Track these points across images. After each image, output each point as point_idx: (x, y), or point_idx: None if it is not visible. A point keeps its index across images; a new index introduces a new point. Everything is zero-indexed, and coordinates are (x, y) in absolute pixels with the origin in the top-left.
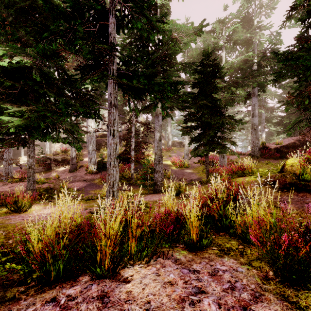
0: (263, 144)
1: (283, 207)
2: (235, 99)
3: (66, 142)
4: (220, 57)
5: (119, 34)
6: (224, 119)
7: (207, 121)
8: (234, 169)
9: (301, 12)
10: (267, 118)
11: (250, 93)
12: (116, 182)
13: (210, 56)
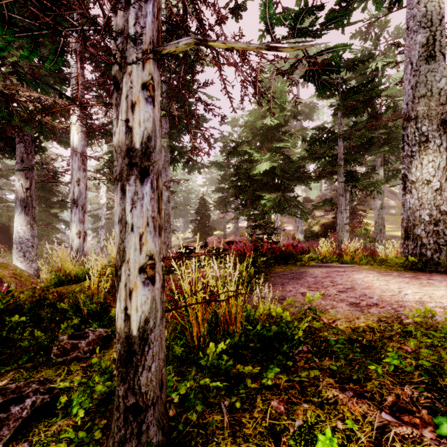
0: None
1: None
2: None
3: (297, 214)
4: None
5: (343, 142)
6: None
7: None
8: None
9: None
10: None
11: None
12: (343, 241)
13: None
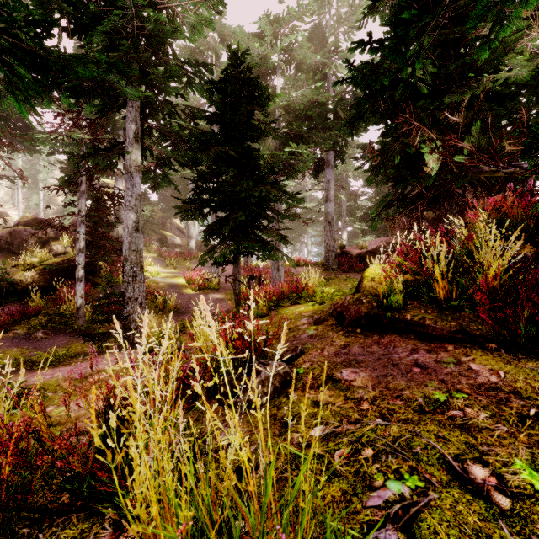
0: (341, 247)
1: (347, 382)
2: (298, 166)
3: None
4: (274, 88)
5: None
6: (263, 188)
7: (232, 190)
8: (286, 289)
9: (389, 4)
10: (349, 209)
11: (323, 162)
12: None
13: (241, 61)
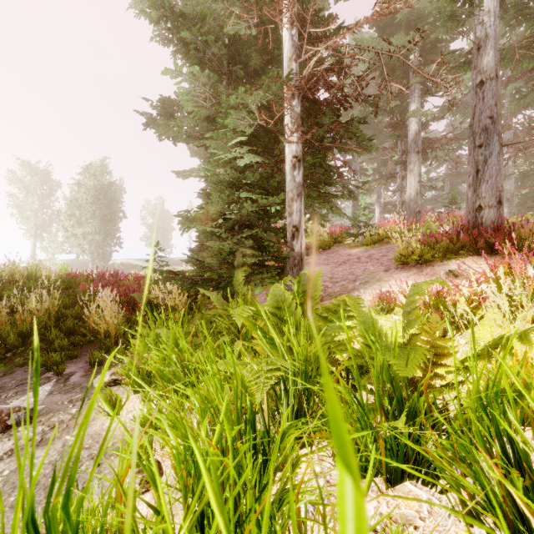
0: None
1: None
2: None
3: None
4: None
5: None
6: None
7: None
8: None
9: None
10: None
11: None
12: None
13: None
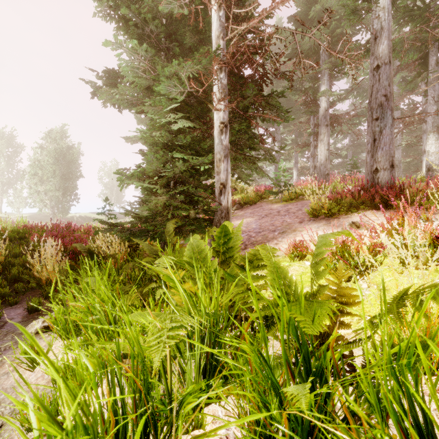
0: None
1: None
2: None
3: None
4: None
5: None
6: None
7: None
8: None
9: None
10: None
11: None
12: None
13: None
